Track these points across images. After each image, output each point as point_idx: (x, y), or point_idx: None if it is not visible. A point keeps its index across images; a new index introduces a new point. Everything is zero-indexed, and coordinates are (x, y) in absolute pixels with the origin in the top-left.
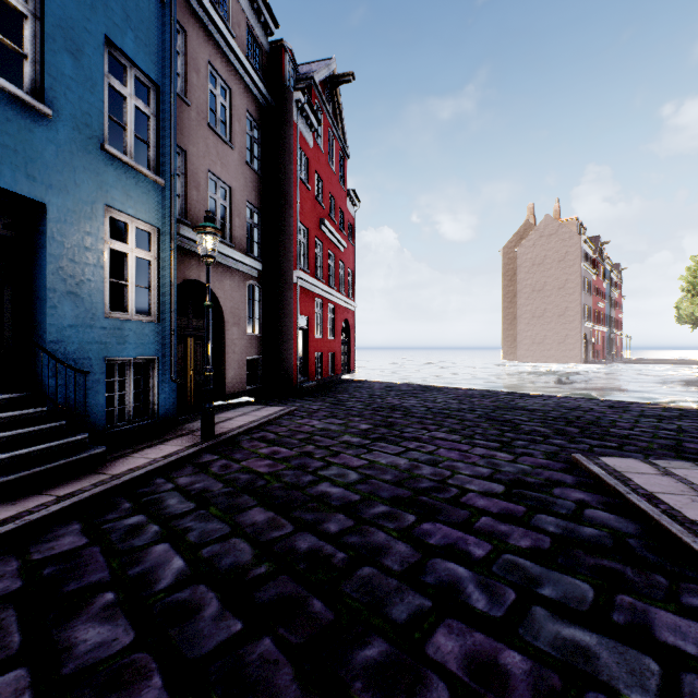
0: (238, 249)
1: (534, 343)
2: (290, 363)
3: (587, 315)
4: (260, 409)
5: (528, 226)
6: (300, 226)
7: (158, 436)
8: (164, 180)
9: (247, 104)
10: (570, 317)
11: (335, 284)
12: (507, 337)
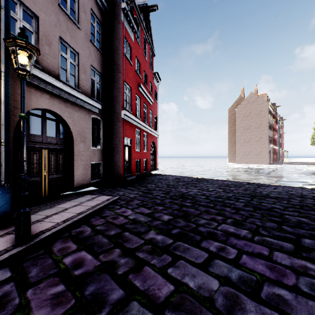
0: (84, 94)
1: (245, 154)
2: (119, 166)
3: (270, 141)
4: (93, 199)
5: (241, 98)
6: (126, 85)
7: None
8: None
9: (91, 4)
10: (263, 142)
11: (147, 122)
12: (231, 151)
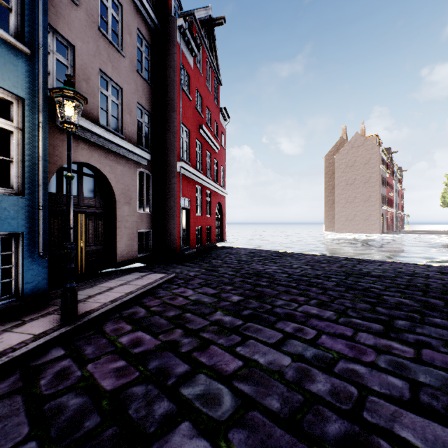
0: (129, 141)
1: (348, 219)
2: (174, 235)
3: (383, 201)
4: (142, 277)
5: (342, 141)
6: (183, 127)
7: (18, 317)
8: (29, 49)
9: (137, 23)
10: (373, 202)
11: (211, 175)
12: (328, 216)
